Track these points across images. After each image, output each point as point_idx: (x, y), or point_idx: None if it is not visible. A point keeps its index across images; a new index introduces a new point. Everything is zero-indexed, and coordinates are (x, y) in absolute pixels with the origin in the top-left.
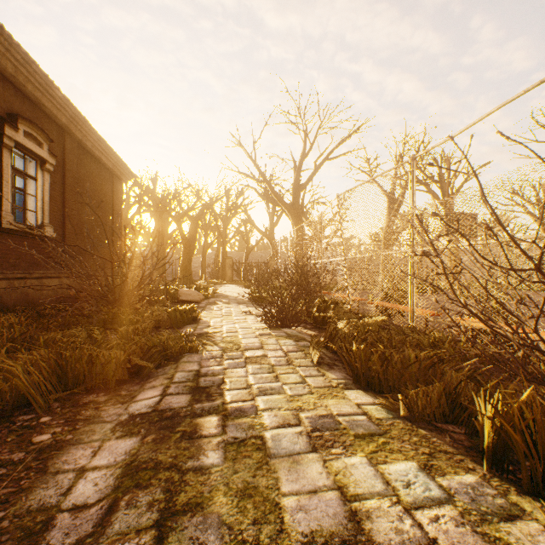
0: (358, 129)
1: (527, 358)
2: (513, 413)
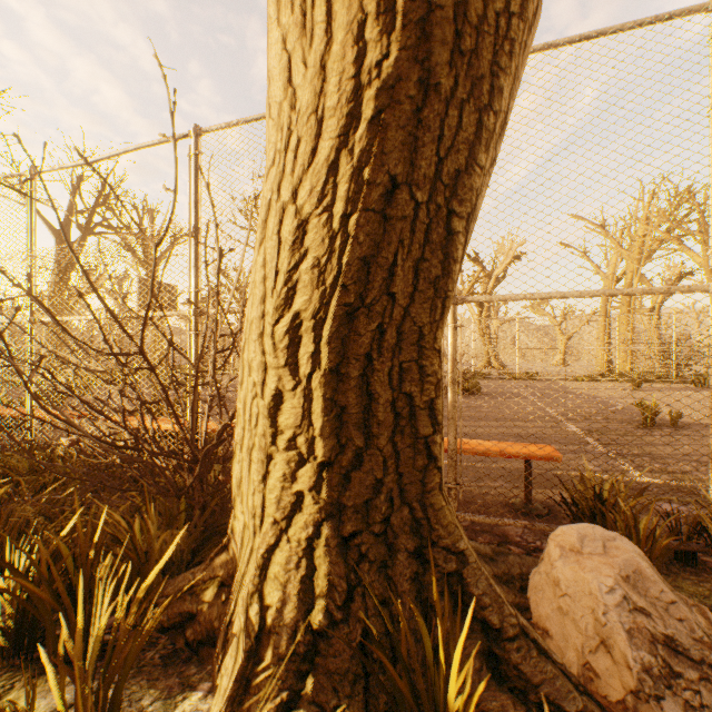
0: None
1: (127, 463)
2: (44, 559)
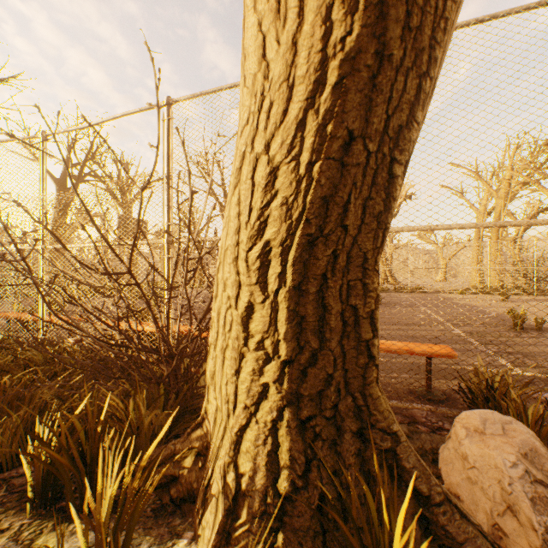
0: (5, 79)
1: (119, 357)
2: (63, 432)
